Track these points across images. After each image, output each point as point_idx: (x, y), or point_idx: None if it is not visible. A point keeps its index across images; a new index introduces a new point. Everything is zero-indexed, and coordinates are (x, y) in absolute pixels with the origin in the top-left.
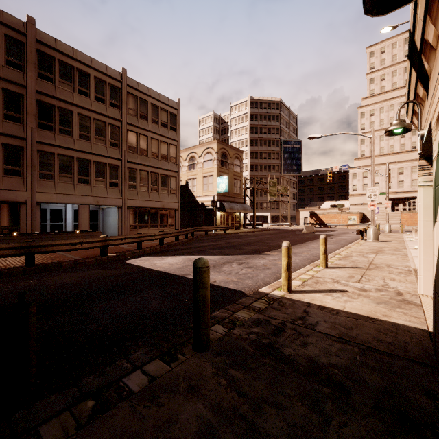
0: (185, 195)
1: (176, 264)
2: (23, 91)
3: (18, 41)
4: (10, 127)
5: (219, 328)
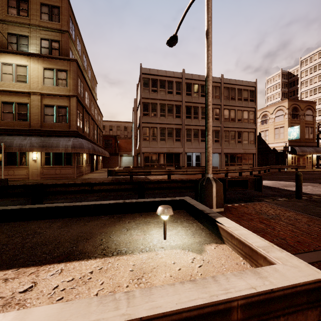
0: (258, 143)
1: (268, 183)
2: (181, 103)
3: (179, 82)
4: (177, 120)
5: (304, 197)
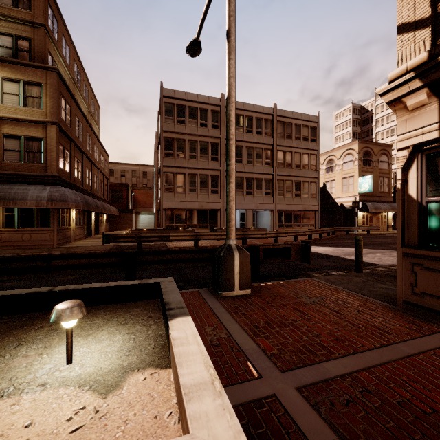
0: (322, 196)
1: (328, 251)
2: (219, 141)
3: (216, 111)
4: (213, 164)
5: (366, 270)
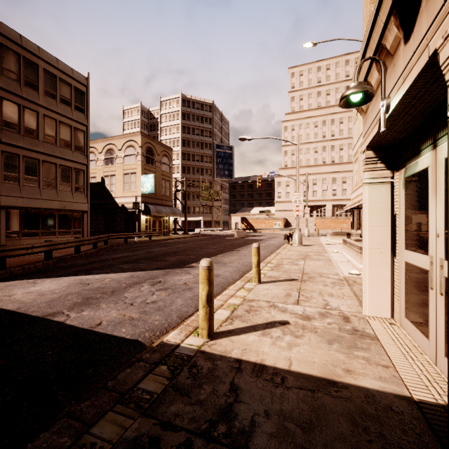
0: (101, 194)
1: (51, 293)
2: None
3: None
4: None
5: None
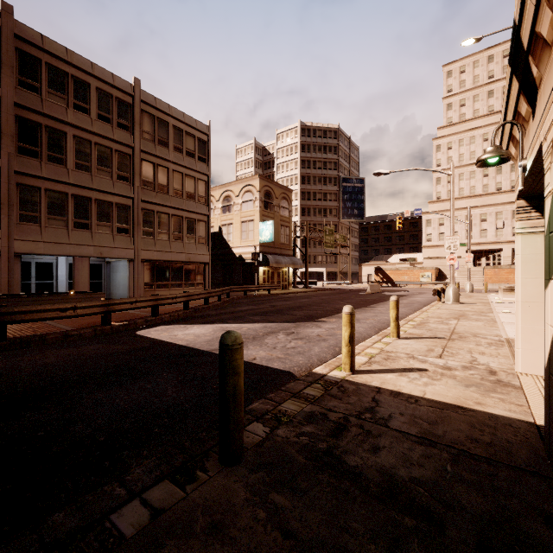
0: (218, 245)
1: (204, 335)
2: None
3: None
4: None
5: (257, 428)
